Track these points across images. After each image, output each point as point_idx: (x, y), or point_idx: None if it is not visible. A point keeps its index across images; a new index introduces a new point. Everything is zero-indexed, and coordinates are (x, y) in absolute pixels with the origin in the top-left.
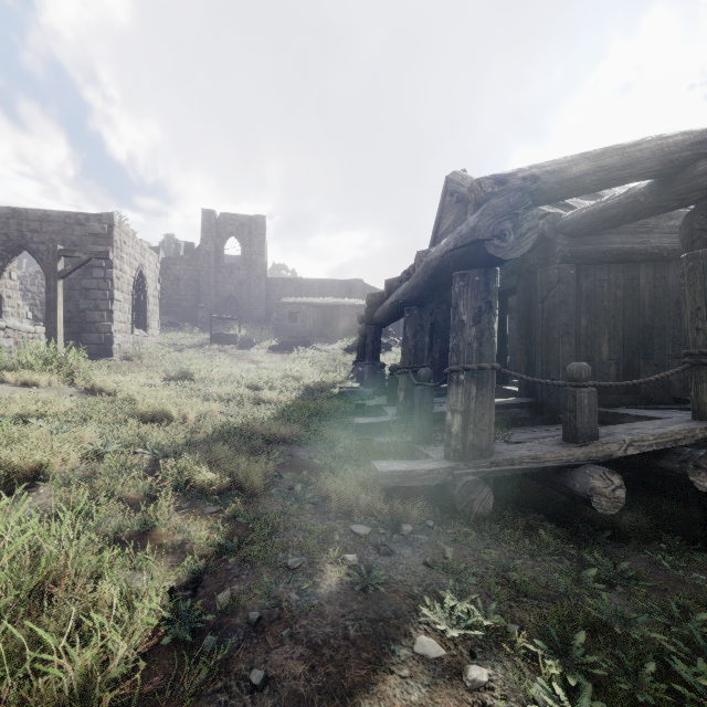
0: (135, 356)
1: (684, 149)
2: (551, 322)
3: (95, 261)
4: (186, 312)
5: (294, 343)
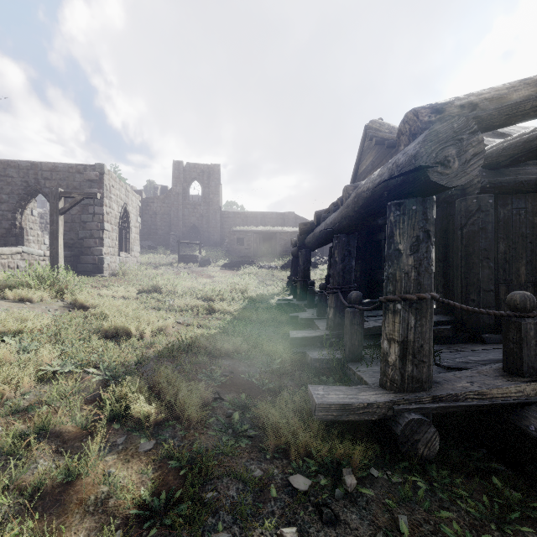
0: (120, 272)
1: None
2: (471, 247)
3: (90, 200)
4: (161, 238)
5: (241, 261)
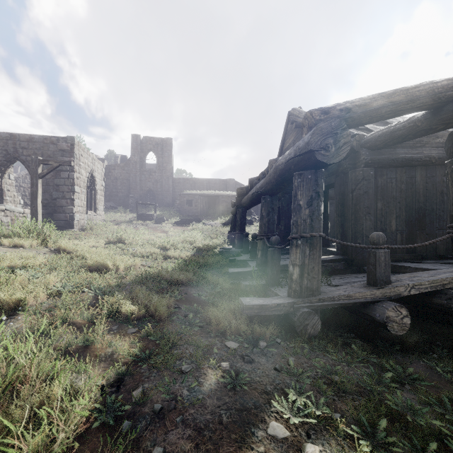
0: (88, 228)
1: (448, 90)
2: (358, 205)
3: (63, 167)
4: (121, 199)
5: (190, 219)
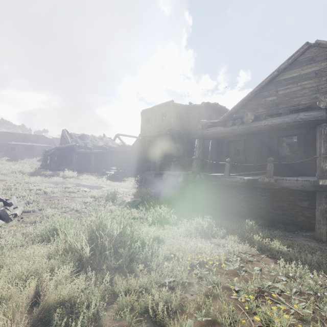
0: None
1: (73, 145)
2: (69, 157)
3: None
4: None
5: (17, 158)
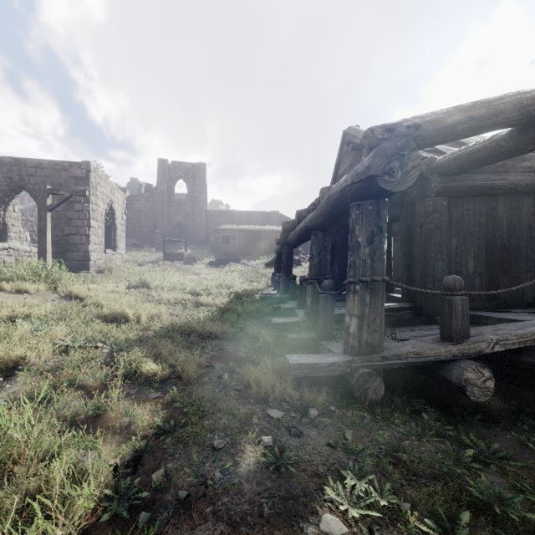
0: (106, 269)
1: None
2: (428, 243)
3: (76, 197)
4: (146, 236)
5: (227, 259)
